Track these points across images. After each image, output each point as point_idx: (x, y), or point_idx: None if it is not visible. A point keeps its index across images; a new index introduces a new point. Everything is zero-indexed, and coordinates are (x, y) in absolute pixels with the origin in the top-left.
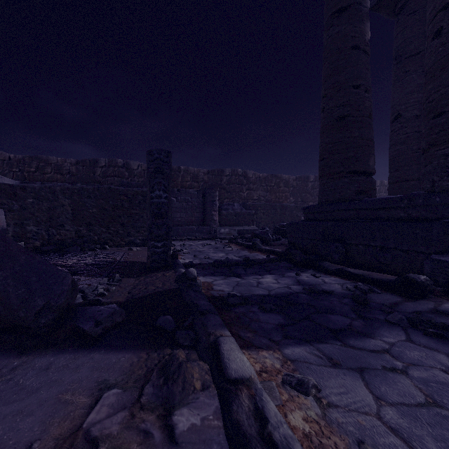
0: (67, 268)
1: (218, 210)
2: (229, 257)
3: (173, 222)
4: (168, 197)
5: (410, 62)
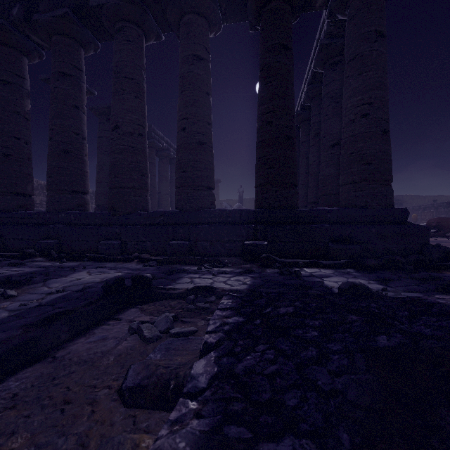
0: None
1: None
2: None
3: None
4: None
5: None
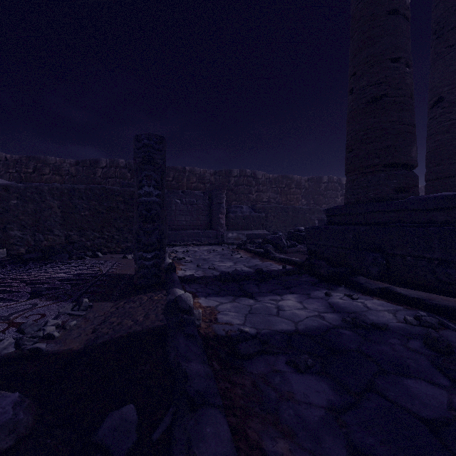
0: (32, 285)
1: (225, 212)
2: (238, 267)
3: (177, 226)
4: (161, 195)
5: (455, 34)
